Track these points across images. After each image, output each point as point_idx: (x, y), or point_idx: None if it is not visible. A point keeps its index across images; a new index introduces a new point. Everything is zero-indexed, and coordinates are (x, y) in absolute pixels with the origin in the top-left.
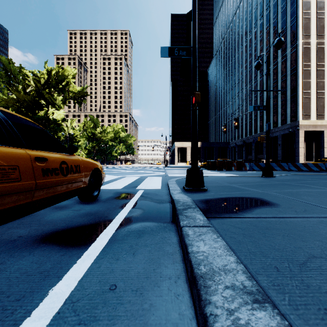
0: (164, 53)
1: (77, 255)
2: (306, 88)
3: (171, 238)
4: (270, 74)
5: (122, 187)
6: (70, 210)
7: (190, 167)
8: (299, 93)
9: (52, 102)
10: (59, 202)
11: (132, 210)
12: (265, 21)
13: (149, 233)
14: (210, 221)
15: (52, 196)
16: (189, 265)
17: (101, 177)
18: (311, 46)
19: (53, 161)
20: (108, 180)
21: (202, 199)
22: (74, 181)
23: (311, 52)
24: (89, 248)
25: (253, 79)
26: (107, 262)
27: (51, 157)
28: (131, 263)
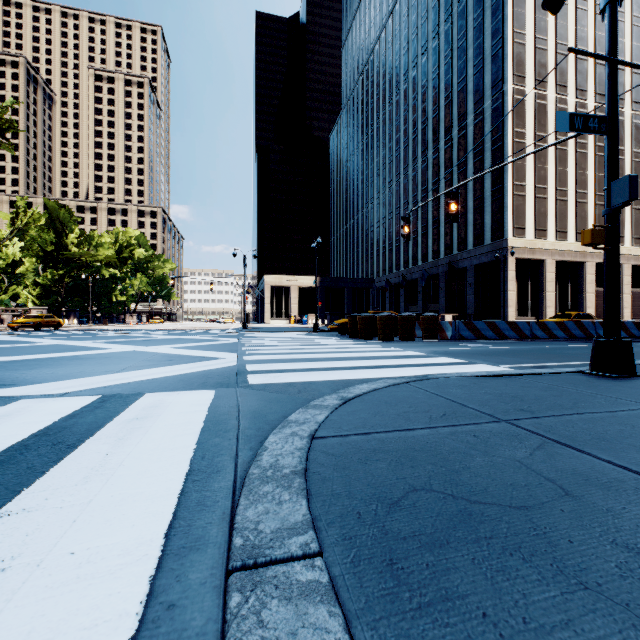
0: None
1: None
2: (519, 177)
3: None
4: (452, 147)
5: None
6: None
7: None
8: (508, 186)
9: None
10: None
11: None
12: (443, 44)
13: None
14: None
15: None
16: None
17: None
18: (527, 99)
19: None
20: None
21: None
22: None
23: (527, 110)
24: None
25: (420, 156)
26: None
27: None
28: None
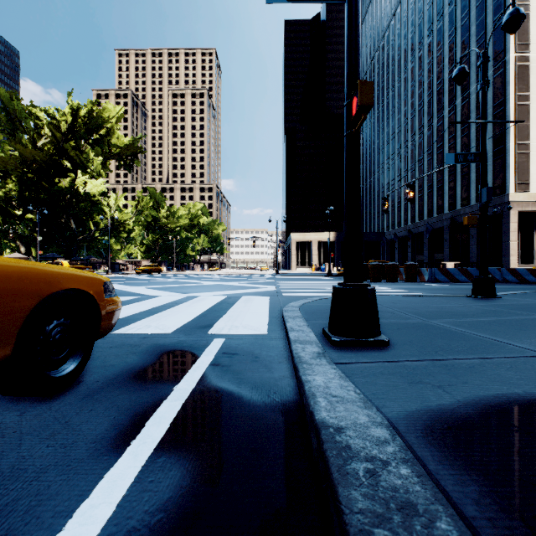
0: None
1: None
2: (521, 136)
3: None
4: (455, 114)
5: (176, 329)
6: None
7: (343, 284)
8: (510, 146)
9: (82, 164)
10: None
11: (153, 464)
12: (447, 24)
13: None
14: None
15: None
16: None
17: (98, 312)
18: (531, 63)
19: None
20: (157, 306)
21: (420, 410)
22: None
23: (531, 74)
24: None
25: (426, 124)
26: None
27: None
28: None
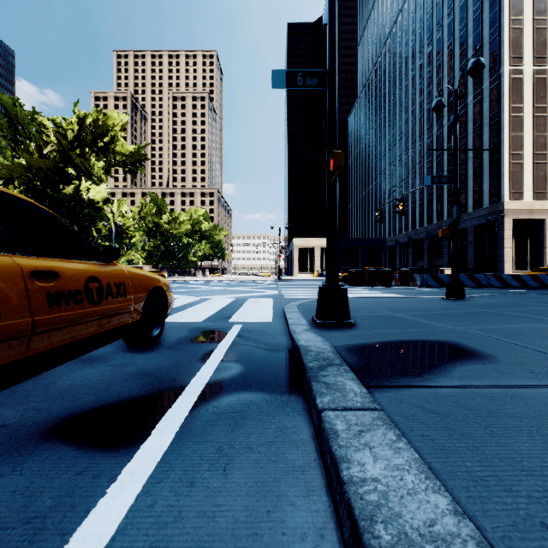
0: (279, 81)
1: (110, 472)
2: (515, 147)
3: (298, 429)
4: None
5: (204, 319)
6: (107, 365)
7: (324, 284)
8: (504, 156)
9: (87, 172)
10: (85, 352)
11: (222, 365)
12: (446, 35)
13: (256, 417)
14: (374, 395)
15: (69, 345)
16: (348, 516)
17: (166, 302)
18: (525, 76)
19: (71, 278)
20: (179, 305)
21: (350, 344)
22: (115, 313)
23: (525, 86)
24: (136, 454)
25: (426, 132)
26: (169, 493)
27: (68, 270)
28: (220, 496)
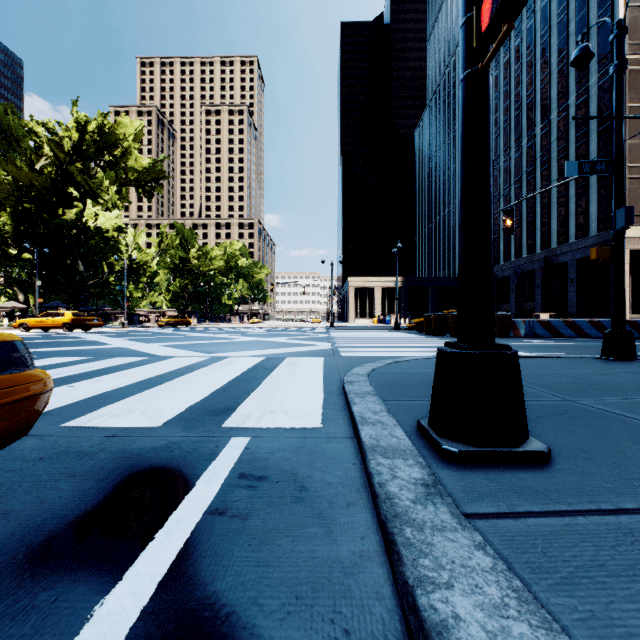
0: None
1: None
2: (633, 157)
3: None
4: (550, 132)
5: (172, 416)
6: None
7: (460, 344)
8: None
9: (91, 192)
10: None
11: None
12: (539, 22)
13: None
14: None
15: None
16: None
17: None
18: None
19: None
20: (163, 372)
21: None
22: None
23: None
24: None
25: (513, 145)
26: None
27: None
28: None
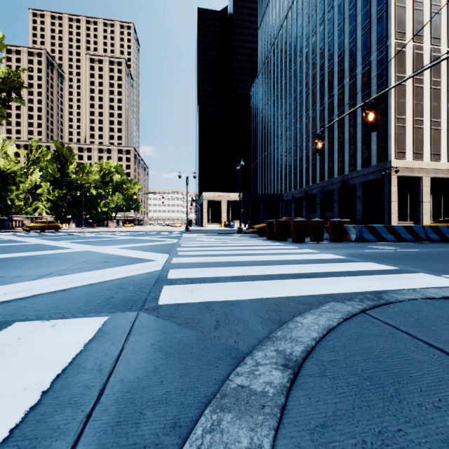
0: None
1: None
2: (400, 111)
3: None
4: (344, 92)
5: None
6: None
7: None
8: (391, 119)
9: None
10: None
11: None
12: (337, 15)
13: None
14: None
15: None
16: None
17: None
18: (407, 50)
19: None
20: None
21: None
22: None
23: (407, 59)
24: None
25: (318, 101)
26: None
27: None
28: None
